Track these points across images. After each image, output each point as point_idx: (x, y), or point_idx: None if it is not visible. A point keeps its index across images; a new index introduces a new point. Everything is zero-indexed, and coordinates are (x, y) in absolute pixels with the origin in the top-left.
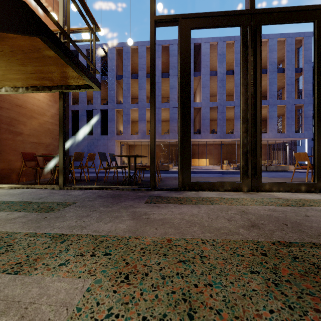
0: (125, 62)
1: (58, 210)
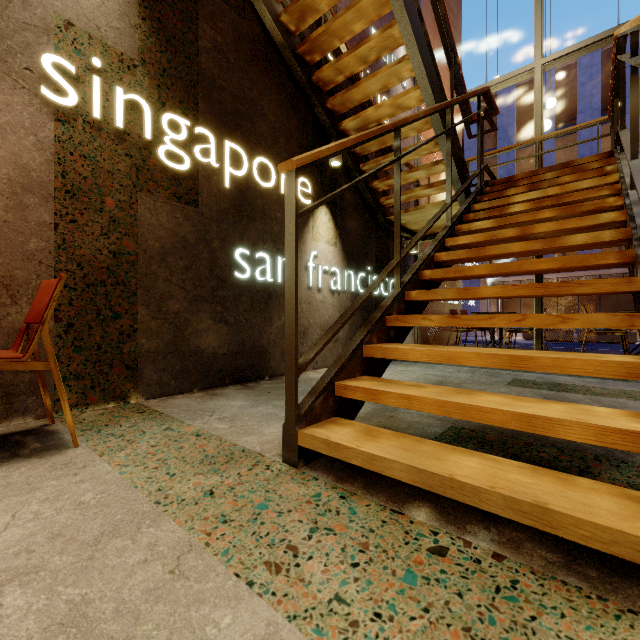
0: (501, 120)
1: (636, 381)
